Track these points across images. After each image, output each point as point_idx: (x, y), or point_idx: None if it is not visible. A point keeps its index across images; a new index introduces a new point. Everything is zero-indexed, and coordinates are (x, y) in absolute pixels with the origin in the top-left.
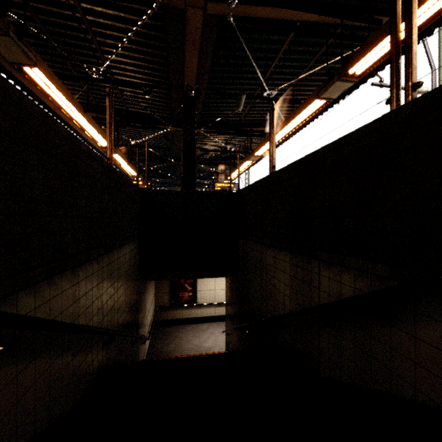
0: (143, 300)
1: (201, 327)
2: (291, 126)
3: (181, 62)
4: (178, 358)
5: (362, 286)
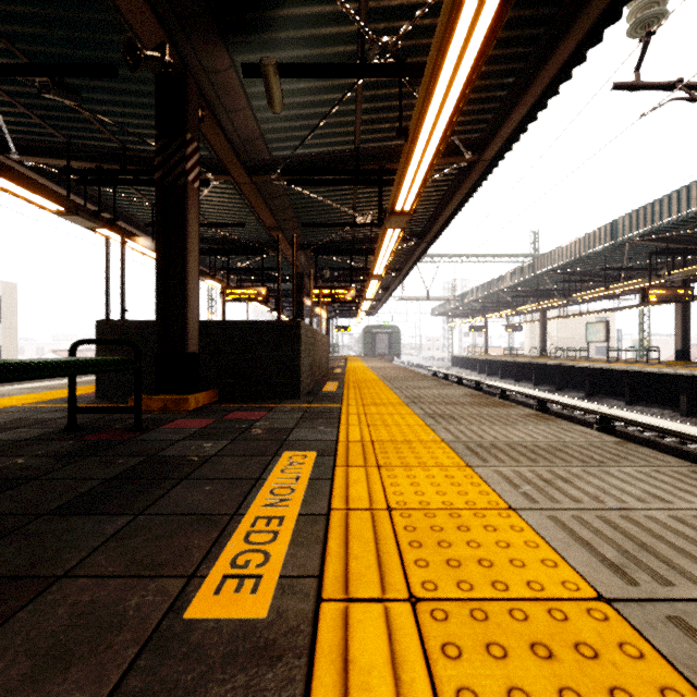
0: None
1: None
2: None
3: (219, 92)
4: None
5: None
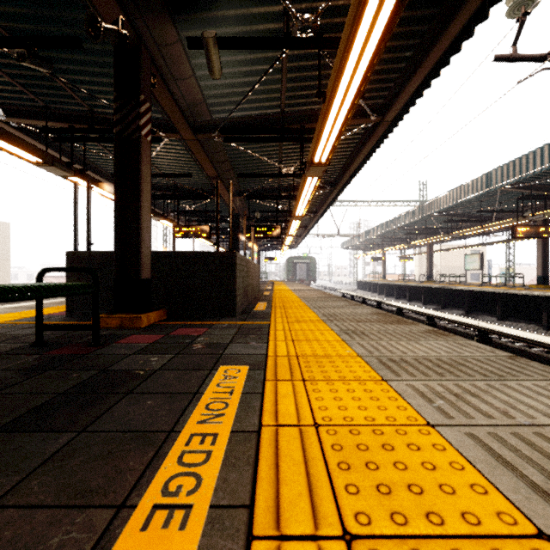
0: None
1: None
2: None
3: (169, 63)
4: None
5: None
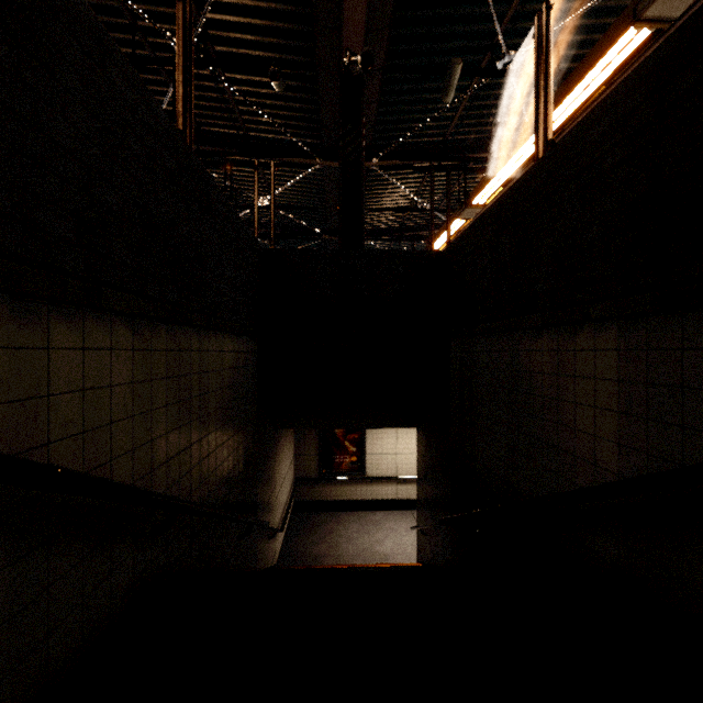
0: (273, 462)
1: (372, 518)
2: (557, 119)
3: (337, 3)
4: (332, 568)
5: None
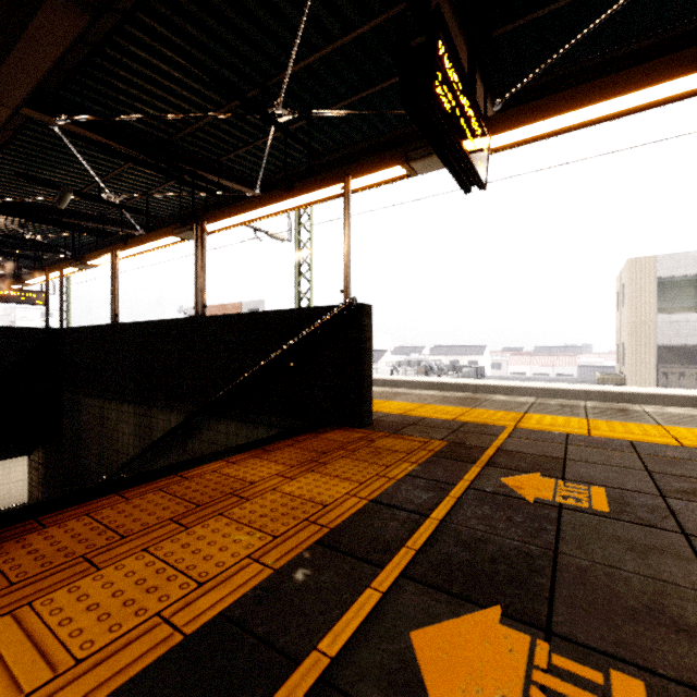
0: None
1: None
2: (145, 247)
3: None
4: None
5: (181, 421)
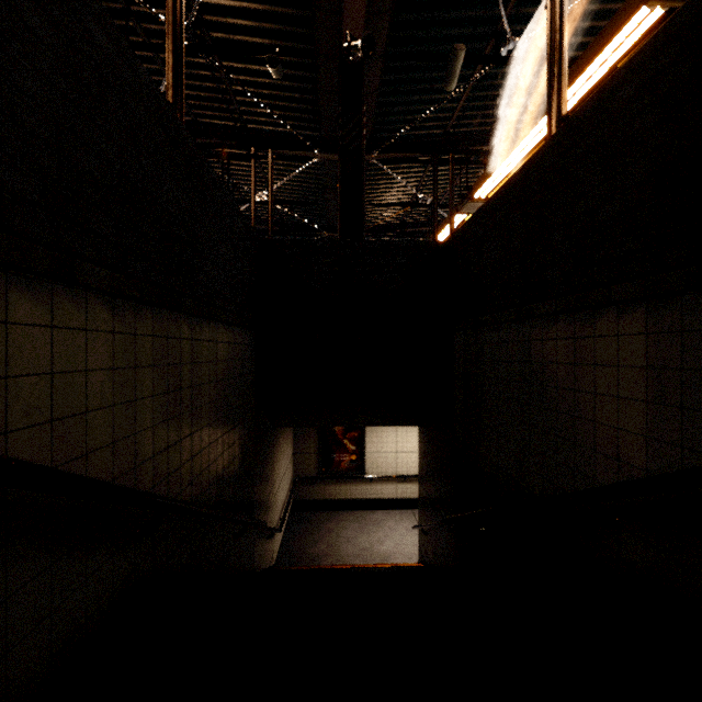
0: (271, 461)
1: (372, 517)
2: None
3: None
4: (332, 568)
5: None
